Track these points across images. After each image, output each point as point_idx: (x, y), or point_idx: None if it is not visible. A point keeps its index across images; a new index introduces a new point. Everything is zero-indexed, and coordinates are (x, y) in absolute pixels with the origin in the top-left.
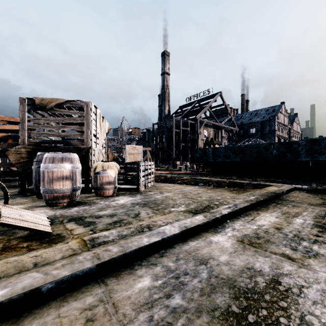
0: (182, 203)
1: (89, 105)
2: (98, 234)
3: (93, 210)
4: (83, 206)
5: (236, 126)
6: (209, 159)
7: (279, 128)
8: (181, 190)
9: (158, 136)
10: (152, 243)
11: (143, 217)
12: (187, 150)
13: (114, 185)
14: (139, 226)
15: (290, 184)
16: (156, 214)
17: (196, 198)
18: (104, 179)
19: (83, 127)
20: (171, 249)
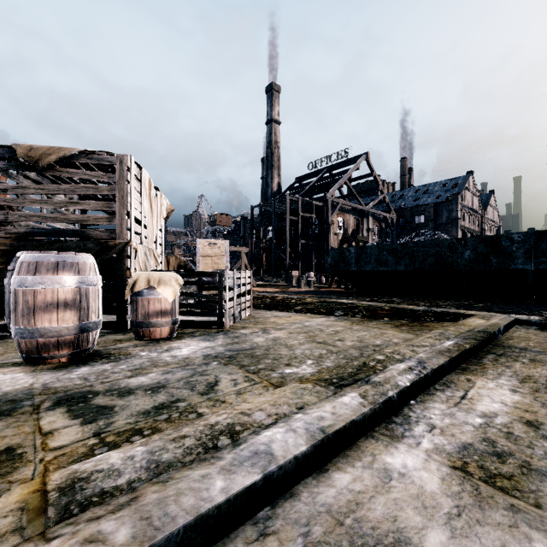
0: (306, 355)
1: (126, 162)
2: (95, 462)
3: (121, 373)
4: (102, 364)
5: (392, 211)
6: (350, 266)
7: (464, 214)
8: (303, 325)
9: (260, 228)
10: (236, 495)
11: (225, 392)
12: (310, 251)
13: (172, 316)
14: (209, 430)
15: (502, 313)
16: (253, 384)
17: (334, 344)
18: (151, 305)
19: (114, 203)
20: (289, 504)
